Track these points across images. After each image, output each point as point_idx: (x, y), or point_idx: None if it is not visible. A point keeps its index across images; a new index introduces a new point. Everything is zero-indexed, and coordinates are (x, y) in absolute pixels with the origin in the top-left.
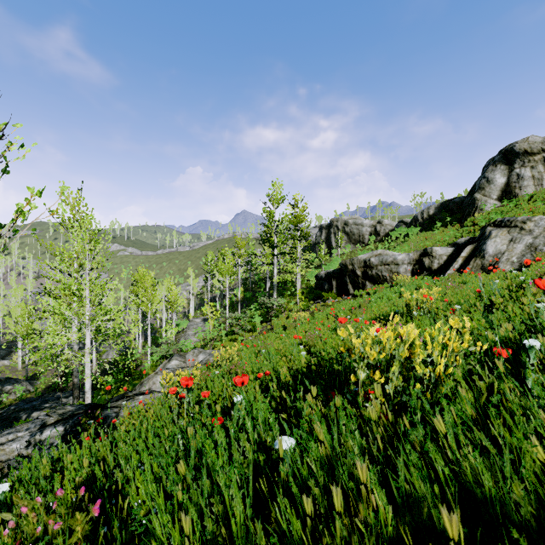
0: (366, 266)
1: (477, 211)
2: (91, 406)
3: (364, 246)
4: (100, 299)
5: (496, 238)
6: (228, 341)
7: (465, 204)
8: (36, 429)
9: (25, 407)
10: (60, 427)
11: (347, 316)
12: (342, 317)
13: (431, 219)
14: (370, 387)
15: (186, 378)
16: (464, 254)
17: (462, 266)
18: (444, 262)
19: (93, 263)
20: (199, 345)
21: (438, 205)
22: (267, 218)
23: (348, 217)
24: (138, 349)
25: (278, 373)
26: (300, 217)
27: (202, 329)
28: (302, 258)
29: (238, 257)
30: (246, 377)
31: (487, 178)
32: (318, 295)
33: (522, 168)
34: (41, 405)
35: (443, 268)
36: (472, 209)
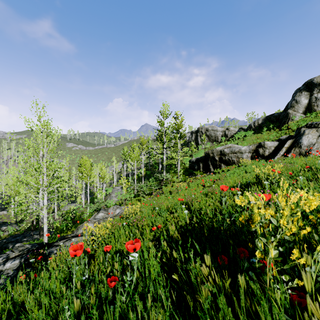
0: (221, 154)
1: (289, 121)
2: (42, 245)
3: (218, 143)
4: (53, 174)
5: (308, 135)
6: (135, 200)
7: (281, 117)
8: (1, 261)
9: (12, 240)
10: (17, 260)
11: (210, 185)
12: (208, 186)
13: (260, 126)
14: (282, 266)
15: (75, 245)
16: (286, 145)
17: (286, 153)
18: (272, 151)
19: (48, 151)
20: (118, 203)
21: (264, 118)
22: (160, 125)
23: (208, 126)
24: (82, 205)
25: (168, 228)
26: (179, 125)
27: (120, 193)
28: (181, 150)
29: (142, 150)
30: (137, 243)
31: (296, 100)
32: (190, 173)
33: (318, 93)
34: (21, 239)
35: (271, 155)
36: (286, 119)
